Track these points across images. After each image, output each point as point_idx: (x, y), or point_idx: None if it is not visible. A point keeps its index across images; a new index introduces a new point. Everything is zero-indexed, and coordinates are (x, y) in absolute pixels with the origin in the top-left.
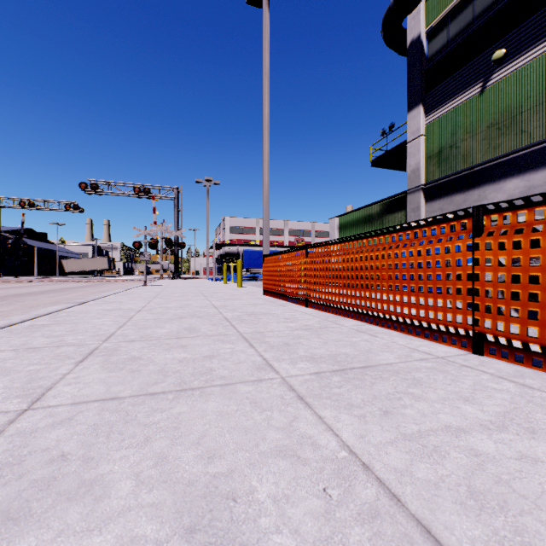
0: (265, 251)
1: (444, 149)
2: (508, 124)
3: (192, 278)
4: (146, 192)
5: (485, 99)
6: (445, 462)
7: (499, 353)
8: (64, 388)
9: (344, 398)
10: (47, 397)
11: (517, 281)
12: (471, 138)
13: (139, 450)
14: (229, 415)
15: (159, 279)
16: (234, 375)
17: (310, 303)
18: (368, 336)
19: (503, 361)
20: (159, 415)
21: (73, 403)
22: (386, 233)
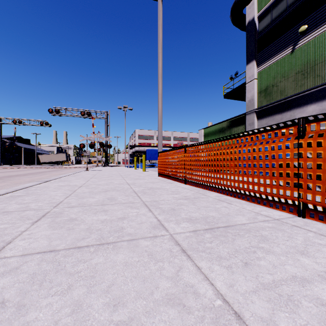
0: (159, 149)
1: (269, 87)
2: (309, 71)
3: (115, 166)
4: (88, 114)
5: (294, 56)
6: (300, 312)
7: (317, 217)
8: (19, 242)
9: (214, 251)
10: (5, 249)
11: (319, 167)
12: (285, 80)
13: (61, 298)
14: (132, 265)
15: (95, 166)
16: (137, 233)
17: (187, 181)
18: (226, 204)
19: (320, 222)
20: (81, 266)
21: (22, 255)
22: (237, 137)
